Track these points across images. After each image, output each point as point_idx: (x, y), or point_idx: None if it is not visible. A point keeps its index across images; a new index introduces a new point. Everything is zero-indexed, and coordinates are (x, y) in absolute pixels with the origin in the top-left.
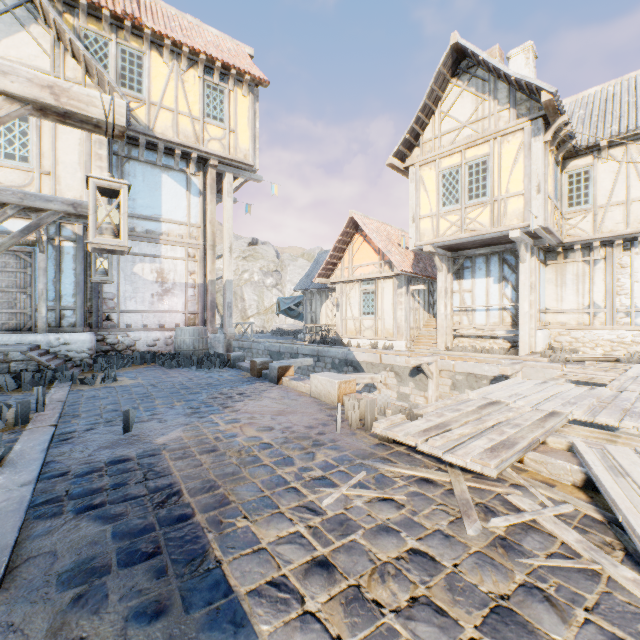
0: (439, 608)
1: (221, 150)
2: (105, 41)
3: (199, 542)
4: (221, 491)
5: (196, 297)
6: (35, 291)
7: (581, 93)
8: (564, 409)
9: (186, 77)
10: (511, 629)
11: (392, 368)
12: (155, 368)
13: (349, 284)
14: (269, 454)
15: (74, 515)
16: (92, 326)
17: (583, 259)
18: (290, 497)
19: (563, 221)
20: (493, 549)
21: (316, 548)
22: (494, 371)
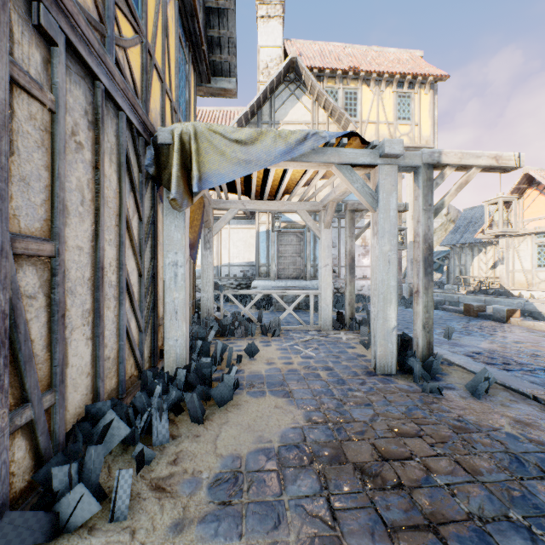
0: None
1: (408, 142)
2: (336, 90)
3: None
4: None
5: None
6: (304, 255)
7: None
8: None
9: (383, 95)
10: None
11: None
12: None
13: (517, 238)
14: None
15: (508, 371)
16: None
17: None
18: None
19: None
20: None
21: None
22: None
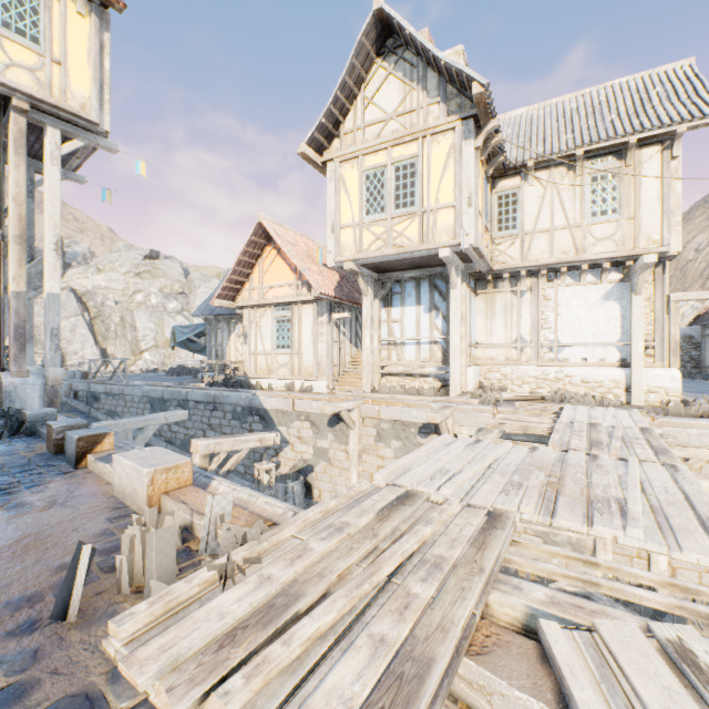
0: None
1: (34, 87)
2: None
3: None
4: None
5: None
6: None
7: (509, 113)
8: (509, 503)
9: None
10: None
11: (308, 416)
12: None
13: (260, 309)
14: None
15: None
16: None
17: (511, 289)
18: None
19: (493, 246)
20: None
21: None
22: (423, 417)
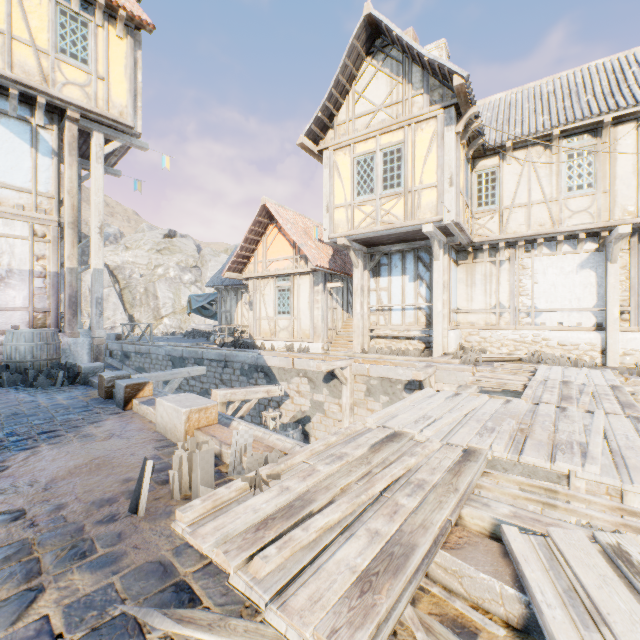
0: None
1: (84, 100)
2: None
3: None
4: None
5: (47, 290)
6: None
7: (488, 98)
8: (482, 443)
9: None
10: None
11: (305, 373)
12: None
13: (263, 280)
14: None
15: None
16: None
17: (490, 259)
18: None
19: (473, 220)
20: None
21: None
22: (408, 375)
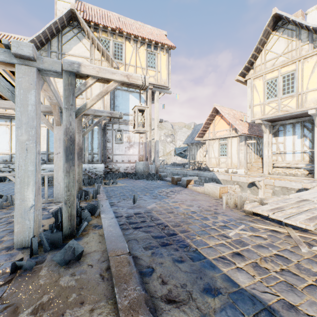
0: (294, 273)
1: (154, 81)
2: (108, 41)
3: (185, 242)
4: (184, 227)
5: (143, 148)
6: (84, 147)
7: None
8: None
9: (139, 50)
10: None
11: (237, 183)
12: (128, 179)
13: (212, 140)
14: (197, 215)
15: (134, 229)
16: (103, 161)
17: None
18: (213, 231)
19: None
20: (315, 258)
21: (233, 249)
22: (298, 186)
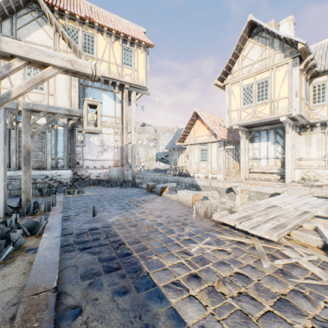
0: (252, 297)
1: (130, 80)
2: (77, 30)
3: (137, 264)
4: (143, 243)
5: (118, 153)
6: (46, 150)
7: (320, 42)
8: (311, 210)
9: (114, 45)
10: (288, 308)
11: (216, 188)
12: (100, 187)
13: (193, 145)
14: (162, 228)
15: (80, 251)
16: (70, 167)
17: (321, 131)
18: (175, 247)
19: (310, 111)
20: (277, 274)
21: (191, 269)
22: (271, 191)
